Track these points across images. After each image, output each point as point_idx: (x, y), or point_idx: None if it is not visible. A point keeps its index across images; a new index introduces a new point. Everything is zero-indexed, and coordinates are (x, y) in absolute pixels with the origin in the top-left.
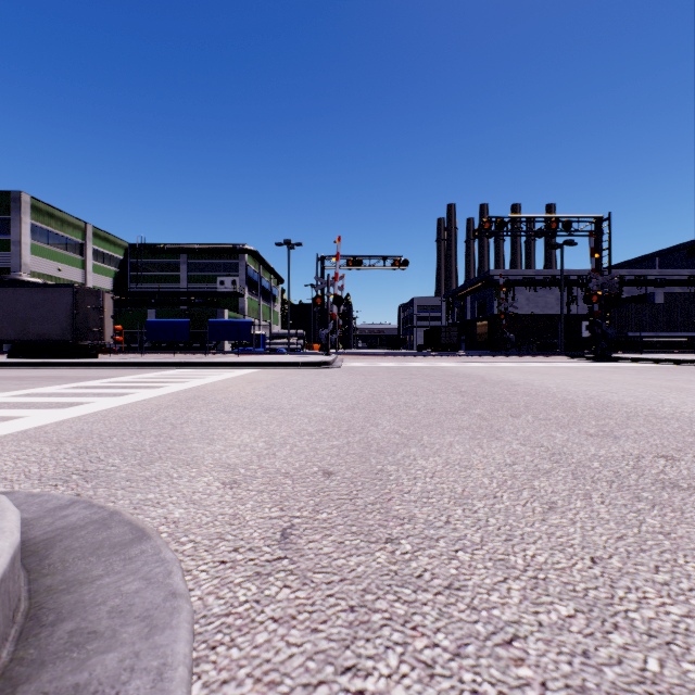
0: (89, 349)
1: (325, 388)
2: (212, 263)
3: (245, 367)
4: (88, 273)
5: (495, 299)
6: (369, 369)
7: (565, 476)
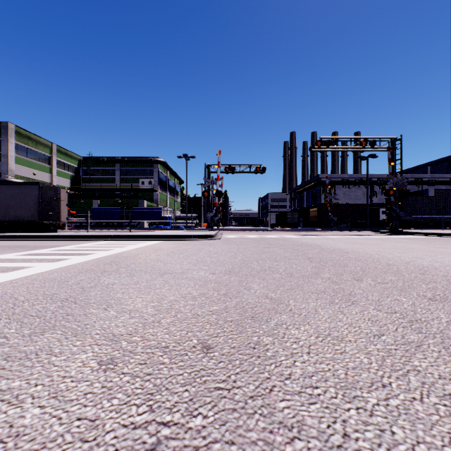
0: (51, 226)
1: (209, 255)
2: (136, 170)
3: (155, 239)
4: (54, 176)
5: (323, 193)
6: (240, 240)
7: (439, 351)
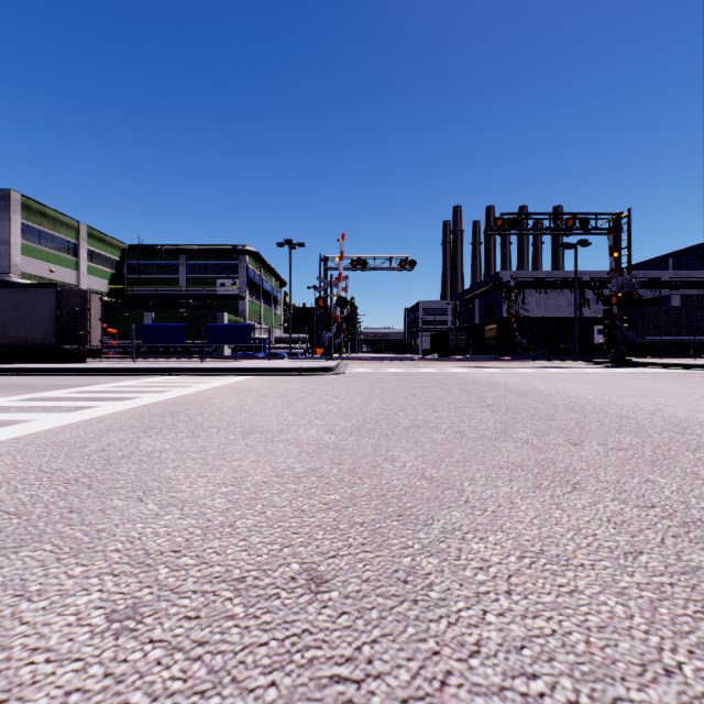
0: (75, 353)
1: (325, 399)
2: (211, 264)
3: (240, 373)
4: (82, 274)
5: (505, 301)
6: (376, 376)
7: None
